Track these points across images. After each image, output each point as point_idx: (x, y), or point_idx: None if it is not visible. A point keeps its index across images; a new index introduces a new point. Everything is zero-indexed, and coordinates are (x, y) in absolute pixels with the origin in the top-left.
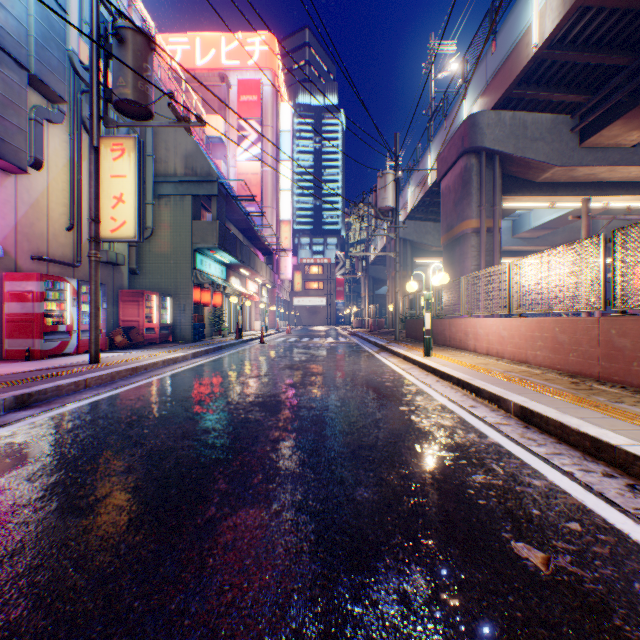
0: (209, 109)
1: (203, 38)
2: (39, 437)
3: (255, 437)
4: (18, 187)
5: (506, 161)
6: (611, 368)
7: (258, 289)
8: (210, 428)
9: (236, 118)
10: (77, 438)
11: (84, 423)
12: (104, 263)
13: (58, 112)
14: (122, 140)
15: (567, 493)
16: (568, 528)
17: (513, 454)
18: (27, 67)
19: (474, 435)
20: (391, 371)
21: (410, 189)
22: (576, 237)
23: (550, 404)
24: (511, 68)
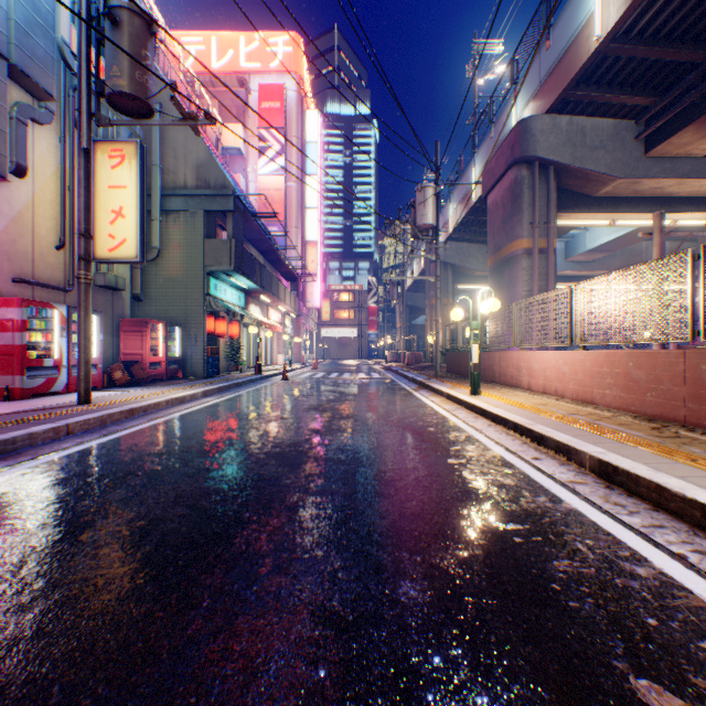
0: (226, 117)
1: (220, 37)
2: None
3: (267, 502)
4: None
5: (562, 173)
6: (701, 411)
7: (281, 318)
8: (212, 489)
9: (257, 127)
10: (39, 504)
11: (54, 483)
12: (102, 287)
13: (45, 111)
14: (122, 145)
15: (687, 589)
16: (705, 651)
17: (600, 527)
18: (6, 56)
19: (545, 499)
20: (433, 413)
21: (451, 206)
22: (636, 261)
23: (636, 457)
24: (569, 65)
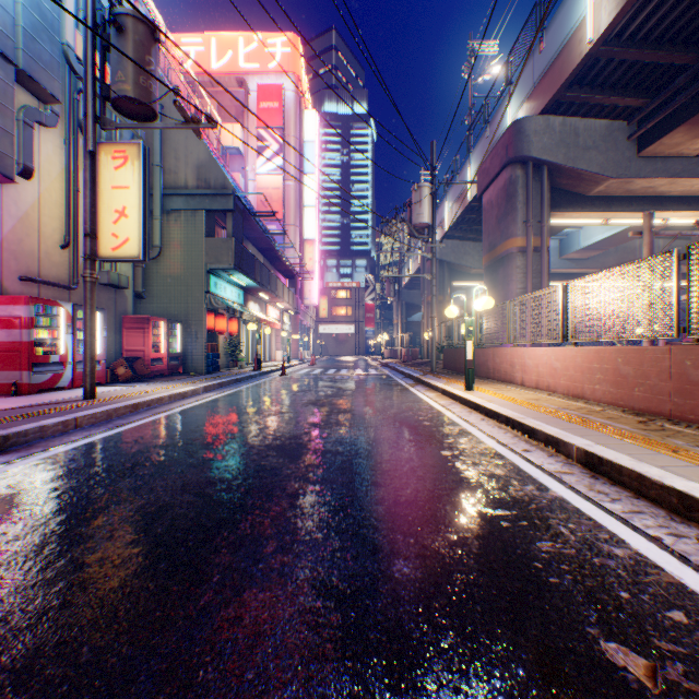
0: (225, 117)
1: (219, 38)
2: (8, 491)
3: (270, 490)
4: (4, 198)
5: (555, 172)
6: (686, 405)
7: (279, 315)
8: (216, 479)
9: (255, 127)
10: (54, 492)
11: (66, 472)
12: (105, 285)
13: (51, 114)
14: (125, 147)
15: (659, 567)
16: (671, 620)
17: (583, 512)
18: (14, 61)
19: (533, 487)
20: (429, 407)
21: (447, 205)
22: (630, 258)
23: (620, 449)
24: (562, 68)
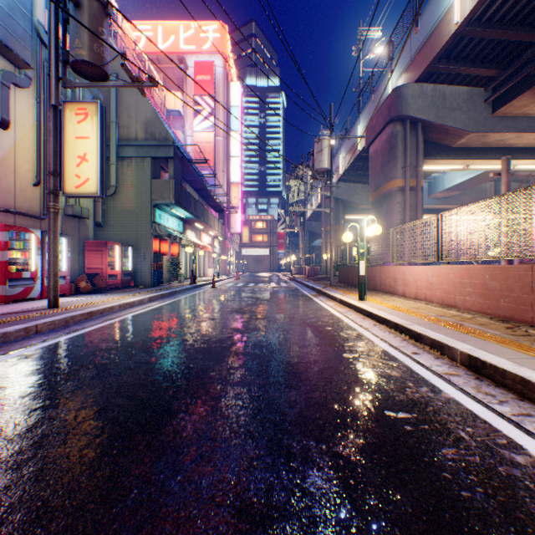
0: (169, 87)
1: (164, 26)
2: None
3: (194, 393)
4: None
5: (427, 128)
6: None
7: (211, 241)
8: (149, 381)
9: (192, 95)
10: (1, 395)
11: (18, 375)
12: (70, 216)
13: (25, 77)
14: (85, 105)
15: None
16: None
17: (477, 415)
18: None
19: (427, 389)
20: (330, 314)
21: (341, 155)
22: (482, 197)
23: (499, 353)
24: (433, 45)
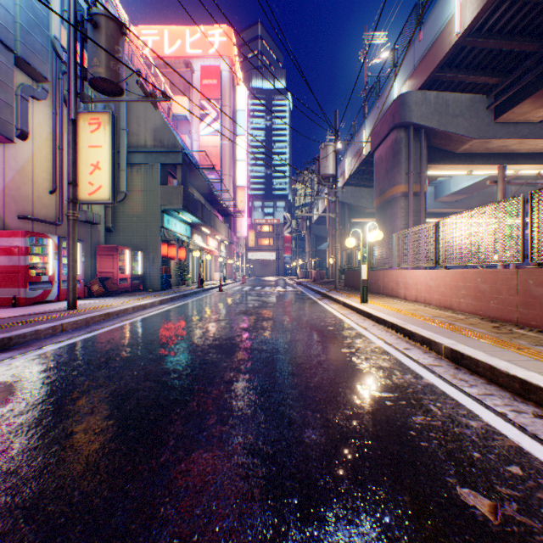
0: (176, 91)
1: (170, 30)
2: (13, 378)
3: (211, 378)
4: (6, 155)
5: (431, 134)
6: (529, 314)
7: (217, 245)
8: (170, 369)
9: (199, 99)
10: (48, 379)
11: (56, 365)
12: (83, 222)
13: (42, 90)
14: (98, 115)
15: (503, 435)
16: (510, 472)
17: (448, 395)
18: (14, 50)
19: (410, 376)
20: (332, 316)
21: (347, 159)
22: (489, 201)
23: (478, 347)
24: (435, 54)
